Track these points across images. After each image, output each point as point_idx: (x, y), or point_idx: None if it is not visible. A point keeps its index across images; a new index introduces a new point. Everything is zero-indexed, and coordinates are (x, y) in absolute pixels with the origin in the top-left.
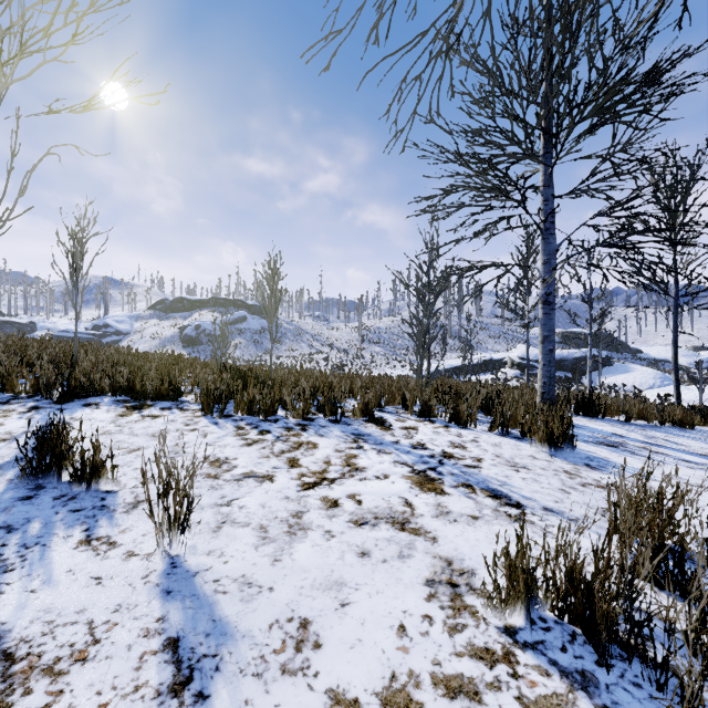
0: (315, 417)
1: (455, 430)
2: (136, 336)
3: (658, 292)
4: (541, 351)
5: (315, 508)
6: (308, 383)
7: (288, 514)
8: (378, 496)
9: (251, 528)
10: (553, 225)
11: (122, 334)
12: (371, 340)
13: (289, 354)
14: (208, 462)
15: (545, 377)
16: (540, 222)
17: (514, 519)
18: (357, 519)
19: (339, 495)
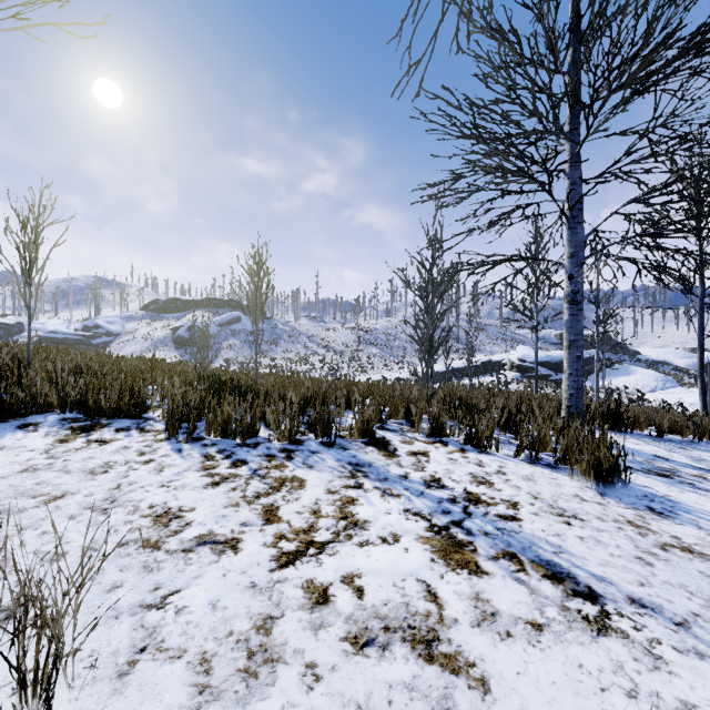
0: (305, 438)
1: (473, 456)
2: (127, 337)
3: (683, 291)
4: (567, 358)
5: (294, 607)
6: (297, 394)
7: (249, 625)
8: (387, 578)
9: (185, 662)
10: (581, 212)
11: (113, 335)
12: (368, 341)
13: (284, 356)
14: (152, 518)
15: (572, 388)
16: (567, 209)
17: (597, 628)
18: (357, 632)
19: (330, 576)
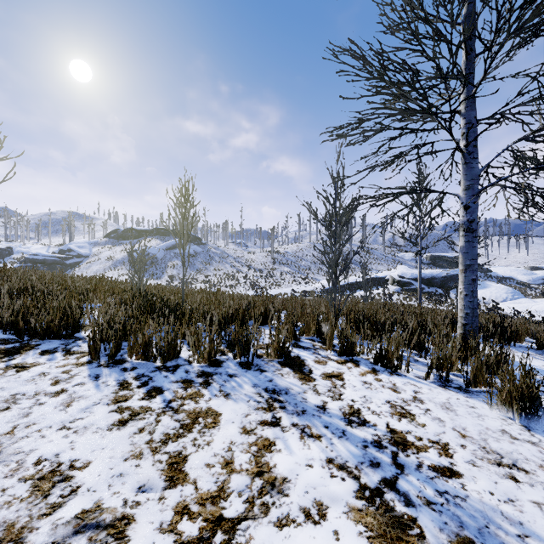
0: (224, 359)
1: (386, 379)
2: (94, 259)
3: None
4: (463, 280)
5: None
6: (219, 313)
7: None
8: None
9: None
10: (476, 148)
11: (82, 257)
12: (281, 261)
13: (216, 273)
14: (33, 481)
15: (468, 308)
16: (464, 145)
17: None
18: None
19: None
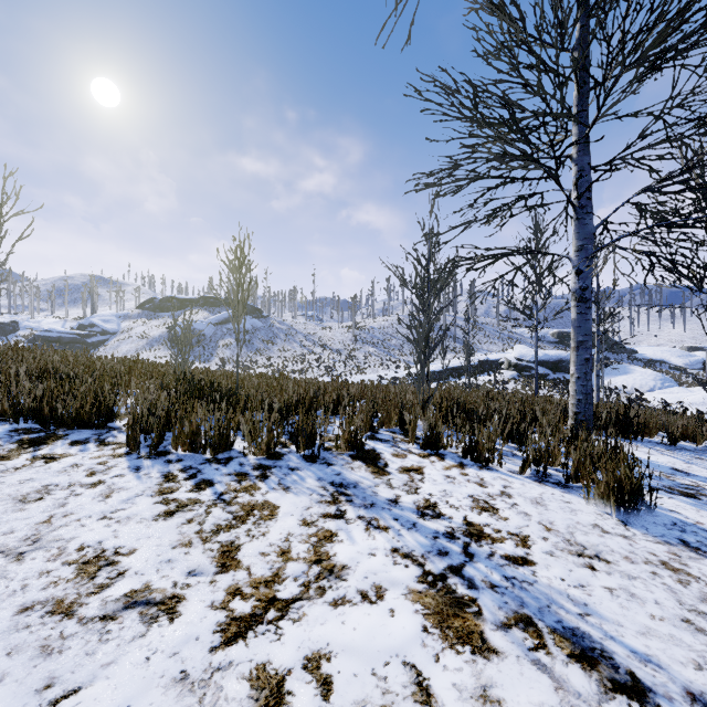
0: (285, 451)
1: (474, 473)
2: (123, 336)
3: (691, 289)
4: (574, 360)
5: None
6: (281, 400)
7: None
8: (365, 660)
9: None
10: (590, 201)
11: (108, 334)
12: (364, 340)
13: (280, 355)
14: (77, 565)
15: (580, 394)
16: (574, 198)
17: None
18: None
19: (289, 657)
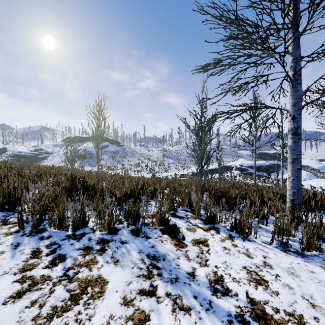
0: (120, 227)
1: (240, 244)
2: (55, 154)
3: None
4: (291, 169)
5: None
6: (121, 192)
7: None
8: None
9: None
10: (300, 76)
11: (48, 153)
12: (168, 156)
13: (128, 163)
14: None
15: (295, 188)
16: (292, 74)
17: None
18: None
19: None
